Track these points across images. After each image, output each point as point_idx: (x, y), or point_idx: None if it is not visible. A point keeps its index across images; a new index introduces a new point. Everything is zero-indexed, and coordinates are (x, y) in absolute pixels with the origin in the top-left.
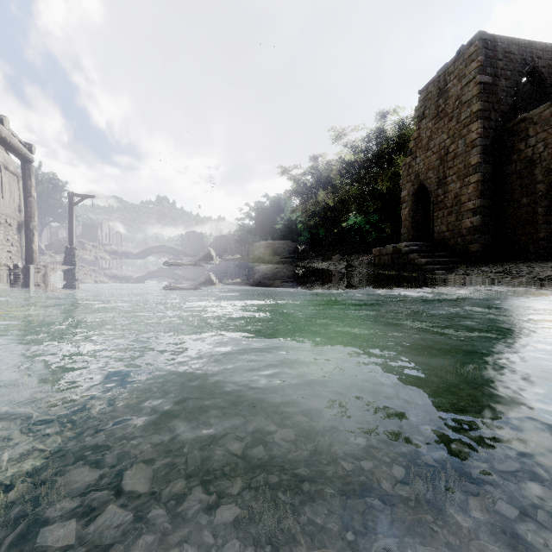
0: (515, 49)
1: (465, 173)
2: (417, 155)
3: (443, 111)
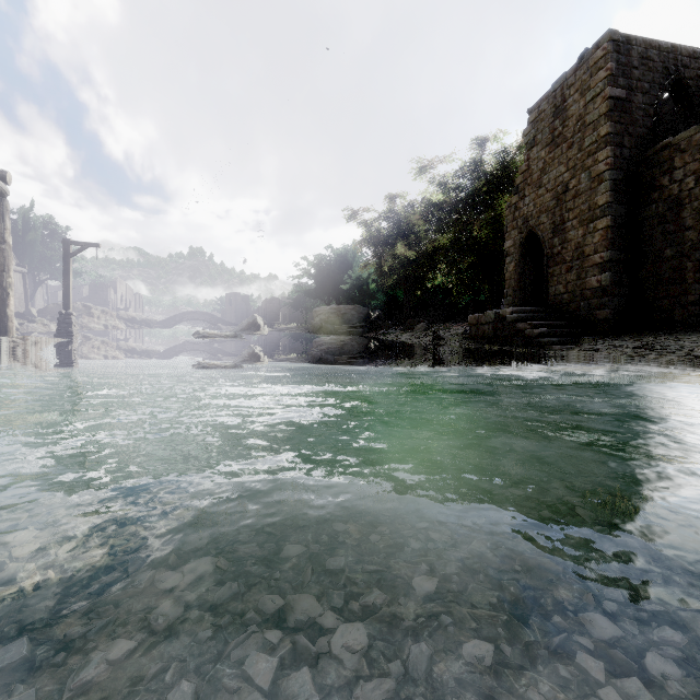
0: (655, 54)
1: (590, 217)
2: (525, 194)
3: (561, 136)
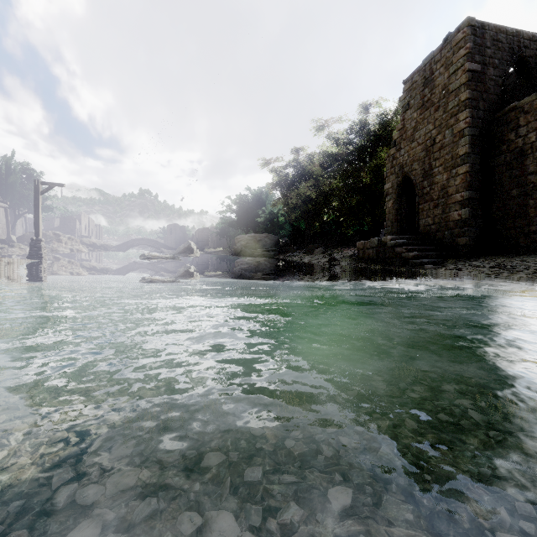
0: (503, 37)
1: (452, 164)
2: (401, 147)
3: (429, 101)
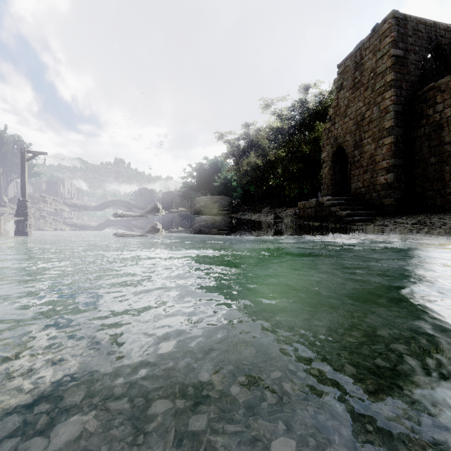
0: (422, 28)
1: (379, 136)
2: (335, 121)
3: (359, 82)
